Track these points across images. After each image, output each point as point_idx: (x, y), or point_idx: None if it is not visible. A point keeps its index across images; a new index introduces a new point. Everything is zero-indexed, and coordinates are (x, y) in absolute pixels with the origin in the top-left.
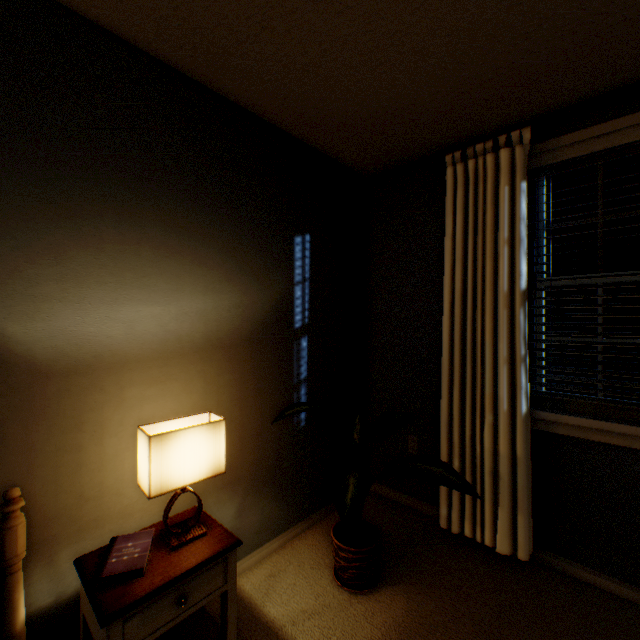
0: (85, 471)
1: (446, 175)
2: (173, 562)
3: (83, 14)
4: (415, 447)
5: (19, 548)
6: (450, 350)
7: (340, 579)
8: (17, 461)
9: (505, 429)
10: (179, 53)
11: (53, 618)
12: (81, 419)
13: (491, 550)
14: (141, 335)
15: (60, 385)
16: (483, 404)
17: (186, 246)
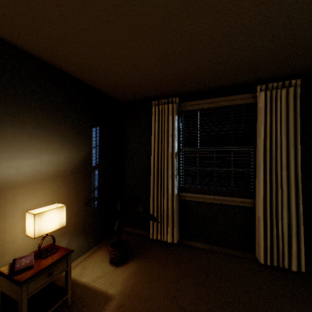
0: None
1: (152, 109)
2: (45, 261)
3: None
4: (142, 210)
5: None
6: (153, 173)
7: (112, 263)
8: None
9: (170, 200)
10: (42, 54)
11: None
12: None
13: (167, 243)
14: (23, 173)
15: None
16: (164, 192)
17: (44, 134)
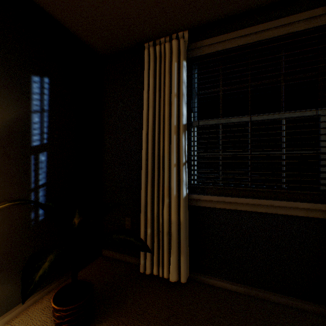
0: None
1: (144, 54)
2: None
3: None
4: (130, 224)
5: None
6: (146, 161)
7: None
8: None
9: (175, 206)
10: None
11: None
12: None
13: (169, 279)
14: None
15: None
16: (164, 193)
17: None
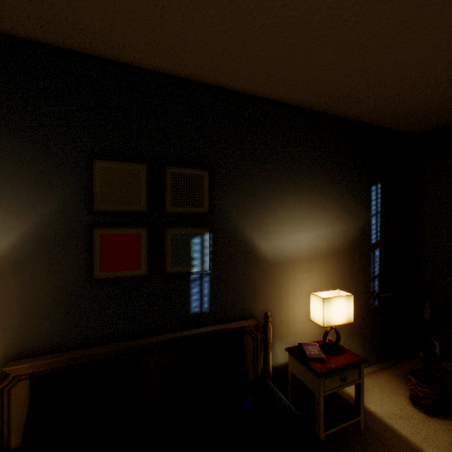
0: (282, 310)
1: None
2: (335, 360)
3: (282, 102)
4: None
5: (270, 337)
6: None
7: (415, 404)
8: (263, 301)
9: None
10: (320, 104)
11: (273, 372)
12: (281, 286)
13: None
14: (301, 248)
15: (275, 270)
16: None
17: (318, 201)
